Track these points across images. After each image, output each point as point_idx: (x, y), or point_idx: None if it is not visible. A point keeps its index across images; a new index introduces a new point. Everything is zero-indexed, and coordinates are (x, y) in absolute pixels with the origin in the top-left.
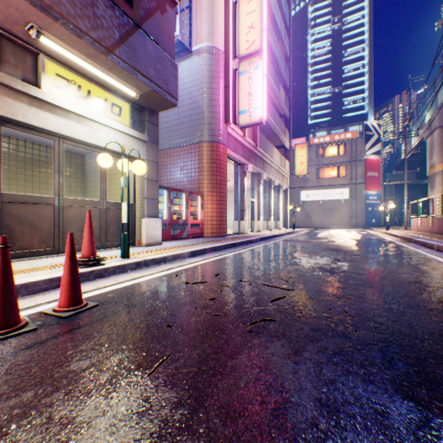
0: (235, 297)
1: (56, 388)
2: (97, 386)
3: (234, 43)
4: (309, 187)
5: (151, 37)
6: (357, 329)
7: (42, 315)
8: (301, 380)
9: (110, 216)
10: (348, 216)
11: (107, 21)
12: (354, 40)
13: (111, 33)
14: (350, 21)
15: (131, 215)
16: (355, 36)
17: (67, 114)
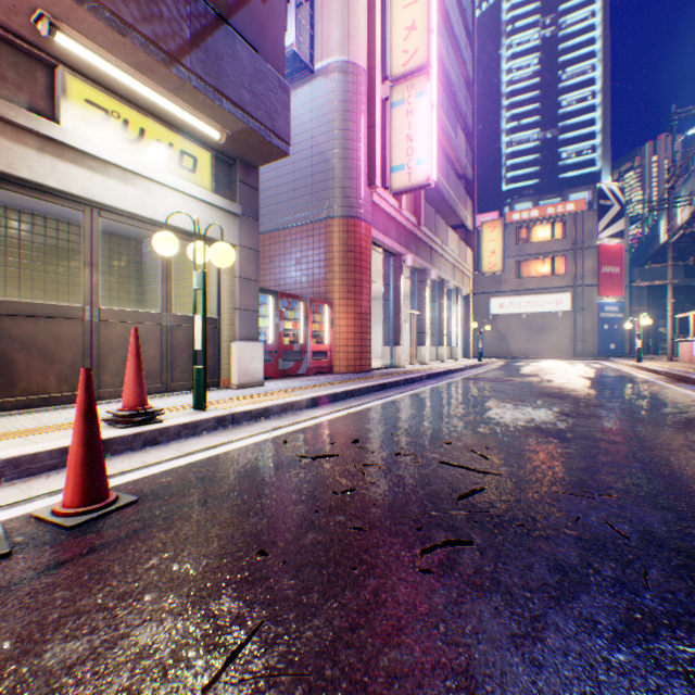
0: (390, 489)
1: None
2: None
3: (384, 57)
4: (504, 293)
5: (245, 39)
6: (648, 570)
7: (31, 521)
8: None
9: (178, 338)
10: (569, 338)
11: (170, 8)
12: (577, 53)
13: (176, 29)
14: (571, 23)
15: (214, 337)
16: (579, 46)
17: (104, 168)
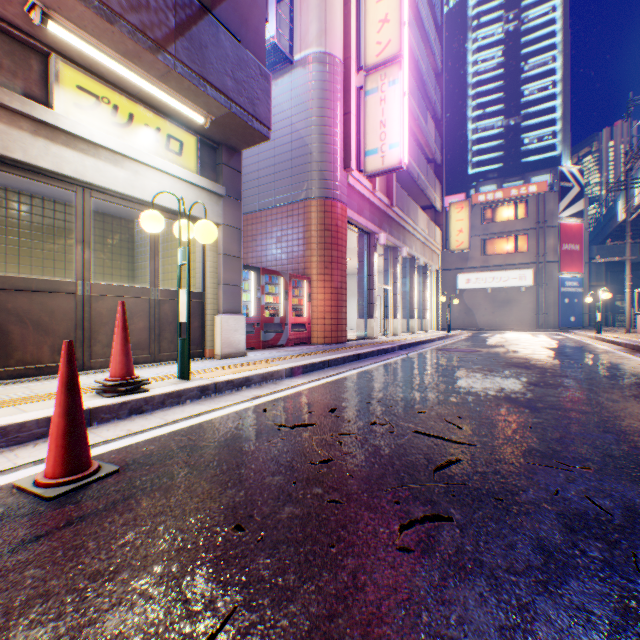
0: (367, 460)
1: None
2: None
3: (359, 48)
4: (470, 269)
5: (227, 29)
6: (636, 551)
7: (13, 491)
8: None
9: (165, 311)
10: (532, 312)
11: None
12: (539, 45)
13: (162, 18)
14: (533, 17)
15: (199, 310)
16: (541, 39)
17: (95, 150)
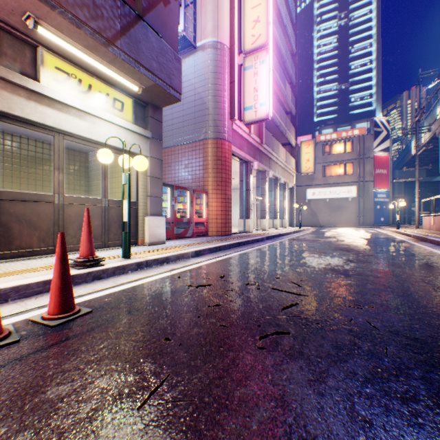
0: (242, 304)
1: (23, 426)
2: (73, 424)
3: (240, 38)
4: (315, 185)
5: (153, 29)
6: (388, 346)
7: (29, 323)
8: (329, 421)
9: (112, 214)
10: (356, 214)
11: (108, 11)
12: (361, 35)
13: (111, 24)
14: (357, 17)
15: (134, 213)
16: (362, 31)
17: (67, 109)
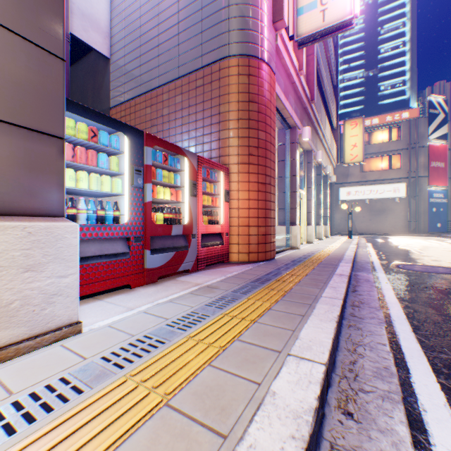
0: None
1: None
2: None
3: None
4: (350, 183)
5: None
6: None
7: None
8: None
9: None
10: (405, 219)
11: None
12: (392, 14)
13: None
14: None
15: None
16: (394, 9)
17: None
